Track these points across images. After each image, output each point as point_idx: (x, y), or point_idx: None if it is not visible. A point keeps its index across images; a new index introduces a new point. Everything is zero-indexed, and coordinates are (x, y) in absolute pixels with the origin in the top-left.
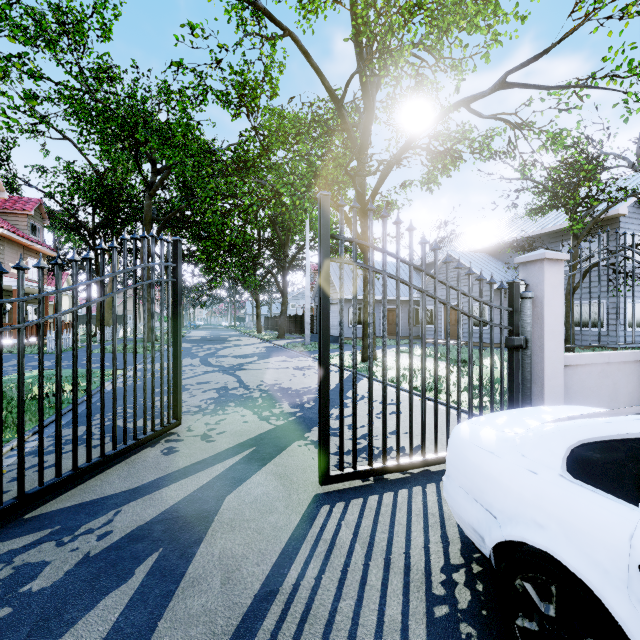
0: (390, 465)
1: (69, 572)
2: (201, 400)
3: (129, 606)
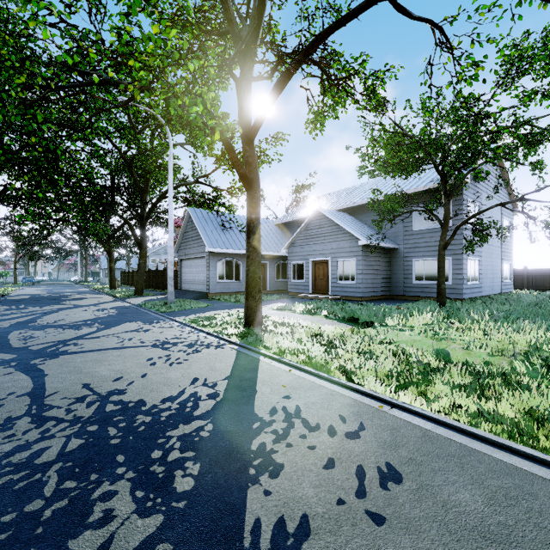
0: None
1: None
2: None
3: None
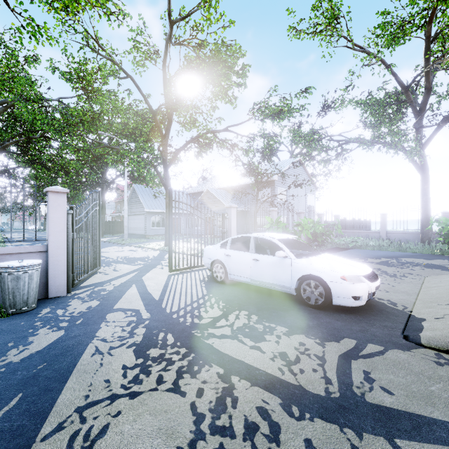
0: (189, 267)
1: (114, 288)
2: None
3: (137, 288)
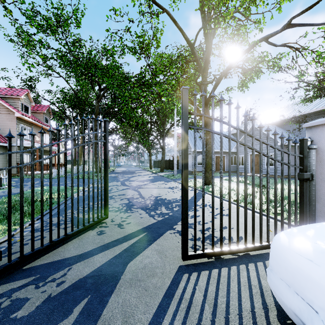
0: (225, 250)
1: (38, 307)
2: (119, 204)
3: None
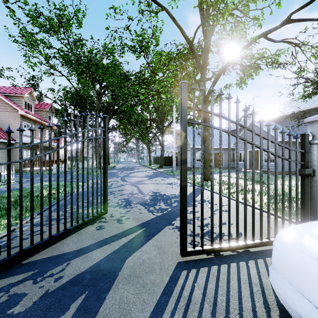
0: (224, 246)
1: (35, 302)
2: (119, 199)
3: None
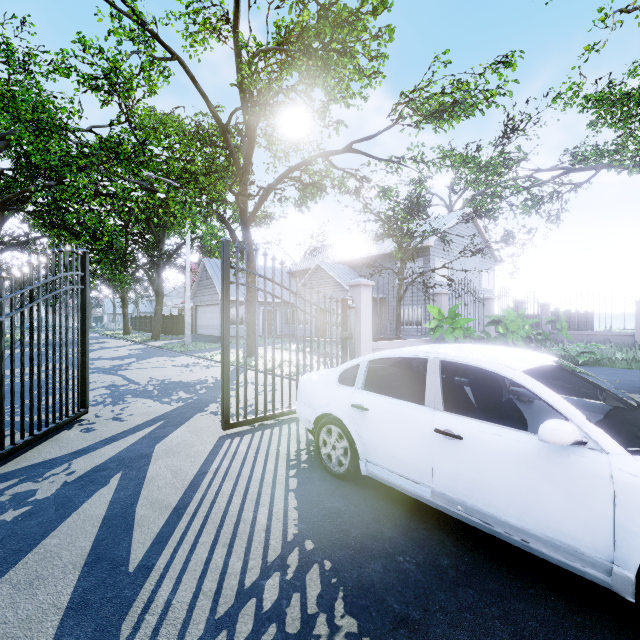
0: (269, 414)
1: (59, 489)
2: (94, 396)
3: (117, 491)
